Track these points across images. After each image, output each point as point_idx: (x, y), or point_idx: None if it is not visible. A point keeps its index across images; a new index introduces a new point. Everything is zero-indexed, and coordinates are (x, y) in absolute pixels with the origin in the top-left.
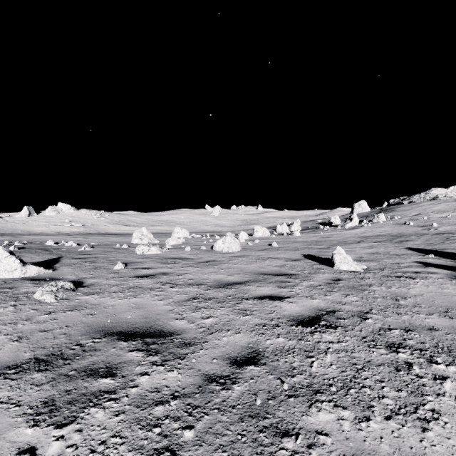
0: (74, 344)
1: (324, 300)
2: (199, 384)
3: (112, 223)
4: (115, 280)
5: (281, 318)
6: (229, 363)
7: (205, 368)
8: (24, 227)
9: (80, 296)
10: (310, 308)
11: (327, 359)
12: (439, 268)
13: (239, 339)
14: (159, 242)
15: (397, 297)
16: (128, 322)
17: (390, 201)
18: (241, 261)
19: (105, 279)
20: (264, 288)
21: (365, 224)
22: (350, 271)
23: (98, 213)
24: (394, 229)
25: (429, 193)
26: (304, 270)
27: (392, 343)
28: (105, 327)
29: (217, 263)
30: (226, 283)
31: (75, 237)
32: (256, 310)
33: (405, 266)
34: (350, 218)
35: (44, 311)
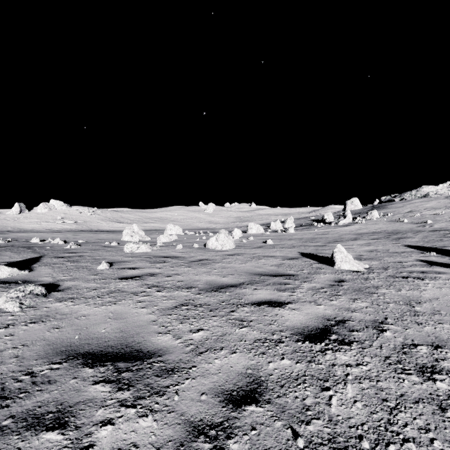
0: (24, 373)
1: (330, 306)
2: (181, 440)
3: (105, 220)
4: (95, 282)
5: (284, 331)
6: (222, 401)
7: (190, 411)
8: (15, 224)
9: (50, 303)
10: (316, 317)
11: (348, 392)
12: (445, 267)
13: (235, 362)
14: (150, 239)
15: (410, 302)
16: (100, 338)
17: (381, 198)
18: (235, 260)
19: (85, 281)
20: (262, 292)
21: (359, 221)
22: (352, 271)
23: (91, 210)
24: (388, 225)
25: (420, 190)
26: (303, 270)
27: (423, 366)
28: (70, 346)
29: (210, 262)
30: (220, 285)
31: (65, 234)
32: (254, 320)
33: (408, 265)
34: (343, 215)
35: (1, 324)
